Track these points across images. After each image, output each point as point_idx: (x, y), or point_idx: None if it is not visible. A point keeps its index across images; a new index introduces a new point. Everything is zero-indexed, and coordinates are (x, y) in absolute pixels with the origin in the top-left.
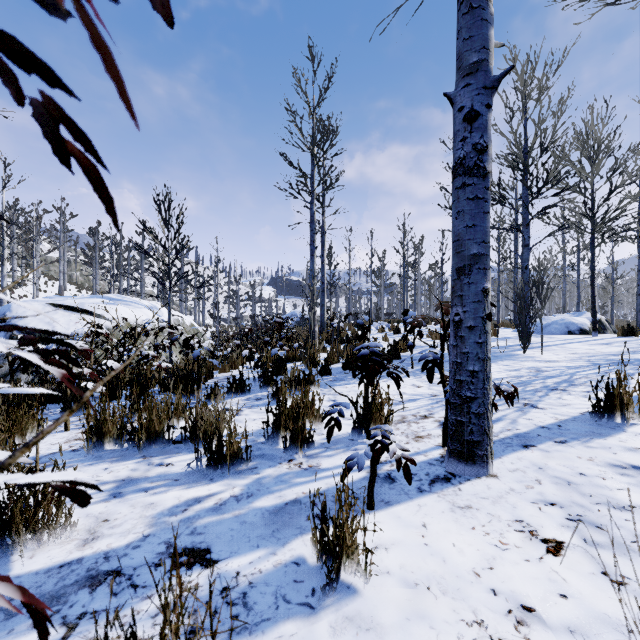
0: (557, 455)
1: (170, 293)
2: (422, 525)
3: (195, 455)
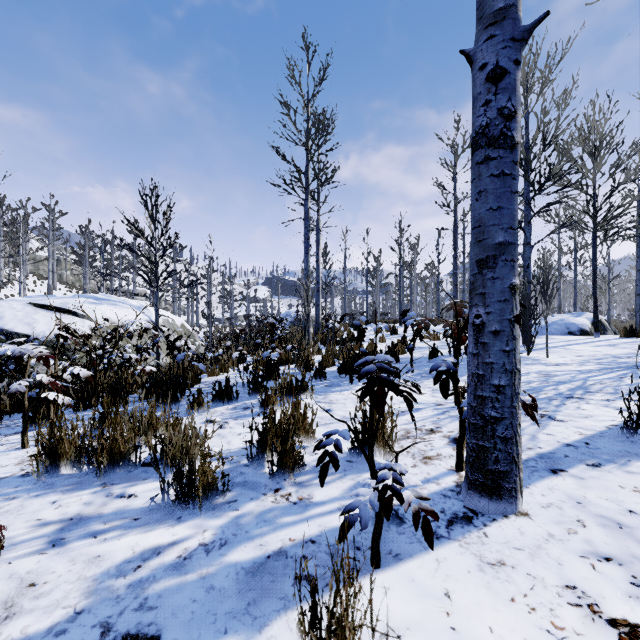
0: (594, 484)
1: (157, 292)
2: (444, 594)
3: (161, 486)
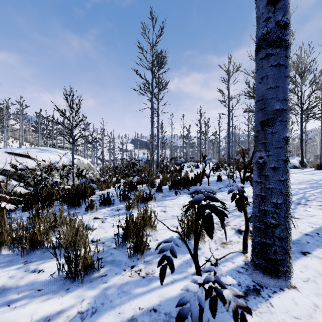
0: None
1: (73, 146)
2: None
3: (57, 267)
